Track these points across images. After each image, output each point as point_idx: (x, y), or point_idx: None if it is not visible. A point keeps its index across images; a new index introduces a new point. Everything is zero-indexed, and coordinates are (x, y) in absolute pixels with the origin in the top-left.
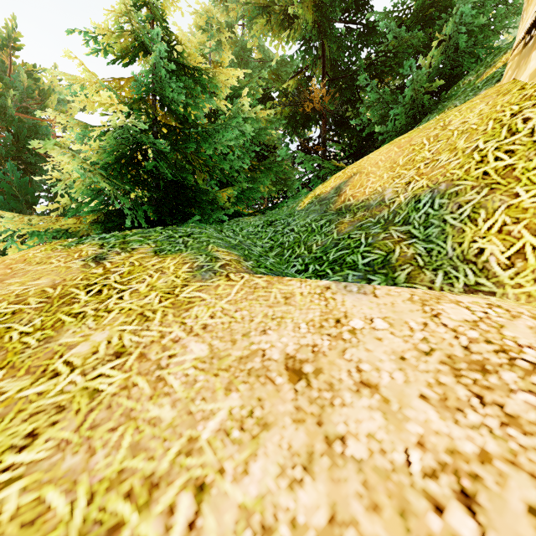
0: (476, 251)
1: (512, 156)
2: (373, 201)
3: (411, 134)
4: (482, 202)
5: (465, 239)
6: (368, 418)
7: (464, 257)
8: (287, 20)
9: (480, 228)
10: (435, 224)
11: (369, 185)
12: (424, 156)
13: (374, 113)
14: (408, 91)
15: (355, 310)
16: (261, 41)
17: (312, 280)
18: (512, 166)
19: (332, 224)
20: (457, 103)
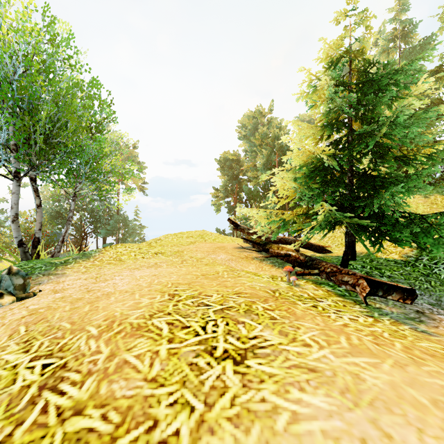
0: None
1: None
2: None
3: None
4: None
5: None
6: None
7: None
8: None
9: None
10: None
11: None
12: None
13: None
14: None
15: None
16: None
17: None
18: None
19: None
20: None
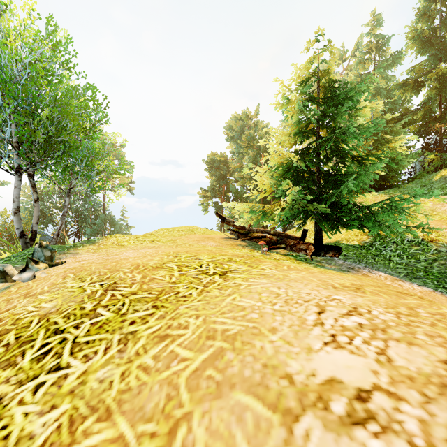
0: None
1: None
2: None
3: None
4: None
5: None
6: None
7: None
8: (416, 85)
9: None
10: None
11: None
12: None
13: None
14: None
15: None
16: (386, 74)
17: None
18: None
19: None
20: None
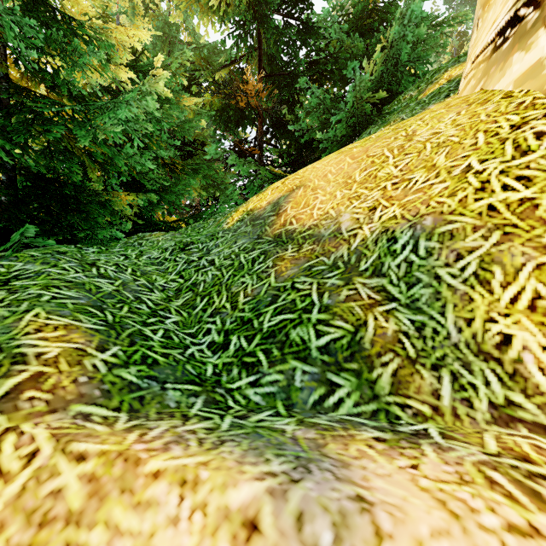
0: (499, 339)
1: (530, 185)
2: (324, 229)
3: (364, 143)
4: (495, 253)
5: (475, 313)
6: None
7: (479, 347)
8: None
9: (497, 297)
10: (424, 282)
11: (318, 205)
12: (389, 172)
13: (315, 119)
14: (351, 98)
15: None
16: (191, 23)
17: (214, 477)
18: (533, 201)
19: (268, 259)
20: (404, 116)
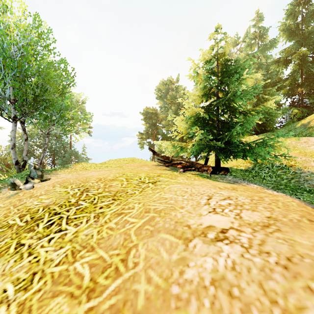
0: None
1: None
2: None
3: None
4: None
5: None
6: (311, 143)
7: None
8: (286, 62)
9: None
10: None
11: None
12: None
13: None
14: None
15: (311, 139)
16: (266, 54)
17: (305, 137)
18: None
19: (307, 130)
20: None
